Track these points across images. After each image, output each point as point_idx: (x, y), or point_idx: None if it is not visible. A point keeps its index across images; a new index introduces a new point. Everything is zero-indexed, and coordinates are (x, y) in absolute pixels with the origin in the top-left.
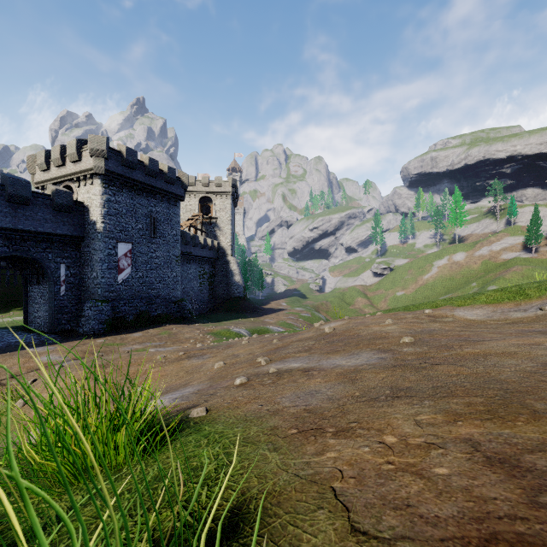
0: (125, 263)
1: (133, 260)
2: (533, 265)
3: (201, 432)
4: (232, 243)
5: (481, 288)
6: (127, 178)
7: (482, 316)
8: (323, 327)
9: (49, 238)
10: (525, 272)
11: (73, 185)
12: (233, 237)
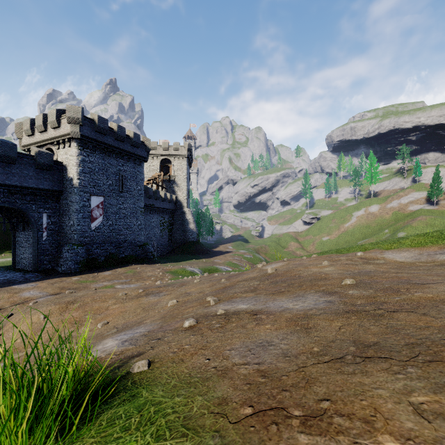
0: (97, 213)
1: (104, 210)
2: (435, 215)
3: (136, 400)
4: (187, 197)
5: (392, 234)
6: (99, 142)
7: (410, 258)
8: (265, 268)
9: (33, 191)
10: (428, 221)
11: (53, 148)
12: (188, 192)
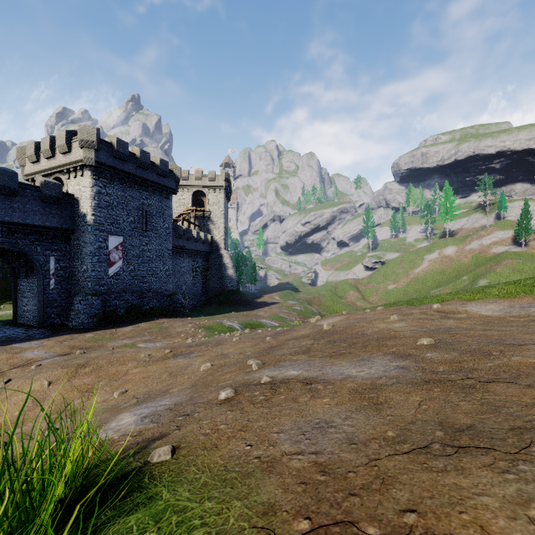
0: (116, 256)
1: (125, 253)
2: (523, 259)
3: (153, 505)
4: (225, 236)
5: (472, 281)
6: (118, 170)
7: (498, 312)
8: (320, 323)
9: (38, 230)
10: (515, 265)
11: (63, 177)
12: (226, 231)
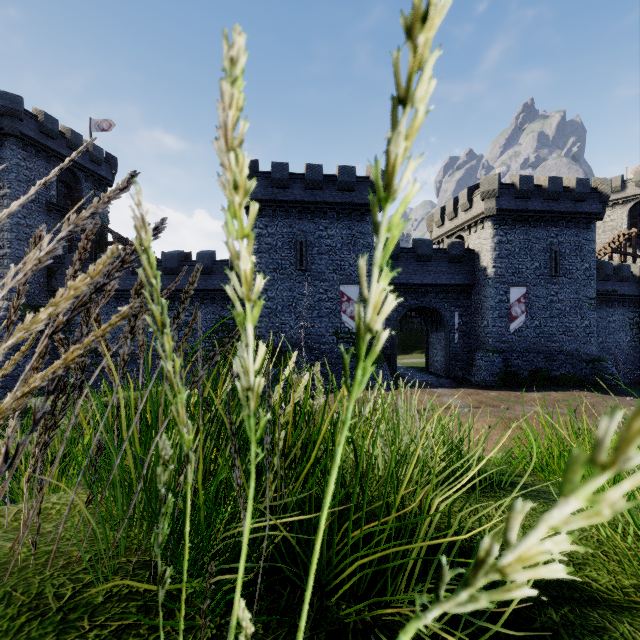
0: (517, 310)
1: (527, 306)
2: None
3: None
4: None
5: None
6: (520, 211)
7: None
8: None
9: (445, 288)
10: None
11: (463, 234)
12: None
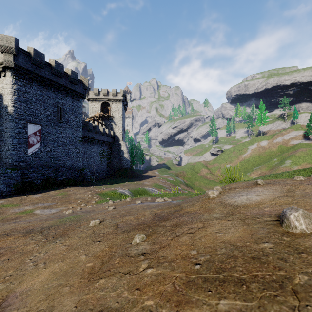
0: (34, 140)
1: (42, 138)
2: None
3: None
4: (122, 132)
5: (281, 162)
6: (36, 74)
7: None
8: (235, 201)
9: None
10: (308, 151)
11: None
12: (124, 129)
